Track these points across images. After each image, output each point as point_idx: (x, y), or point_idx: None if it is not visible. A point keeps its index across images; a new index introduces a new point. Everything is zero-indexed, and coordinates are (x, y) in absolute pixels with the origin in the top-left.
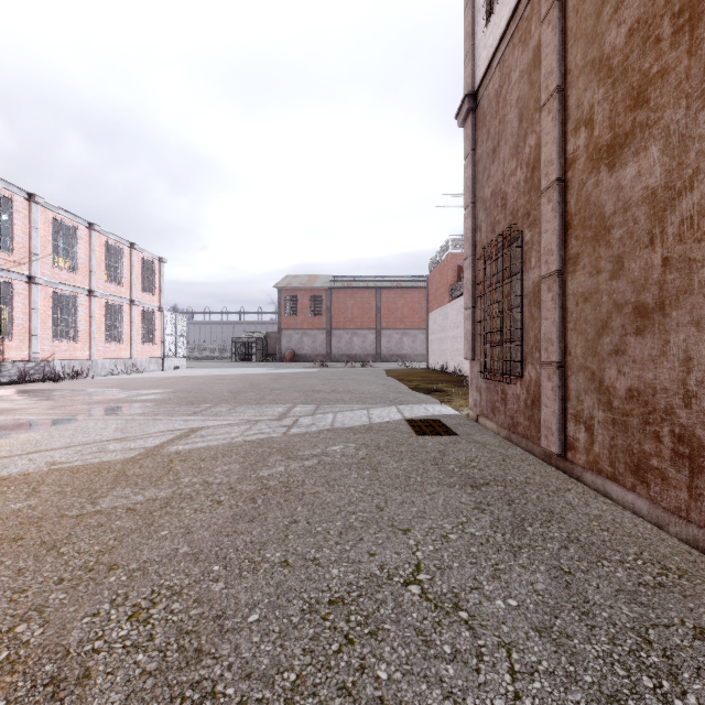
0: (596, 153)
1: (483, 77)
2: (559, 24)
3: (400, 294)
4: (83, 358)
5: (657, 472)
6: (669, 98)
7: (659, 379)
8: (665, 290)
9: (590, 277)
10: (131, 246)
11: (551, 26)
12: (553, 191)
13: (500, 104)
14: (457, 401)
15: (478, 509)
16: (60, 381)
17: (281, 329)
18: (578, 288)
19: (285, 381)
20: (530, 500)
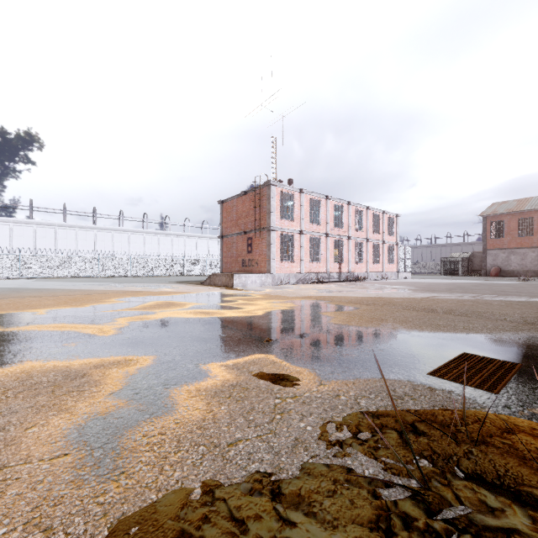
0: None
1: None
2: None
3: None
4: (364, 271)
5: None
6: None
7: None
8: None
9: None
10: (383, 212)
11: None
12: None
13: None
14: None
15: (535, 312)
16: (360, 281)
17: (486, 250)
18: None
19: (483, 287)
20: None
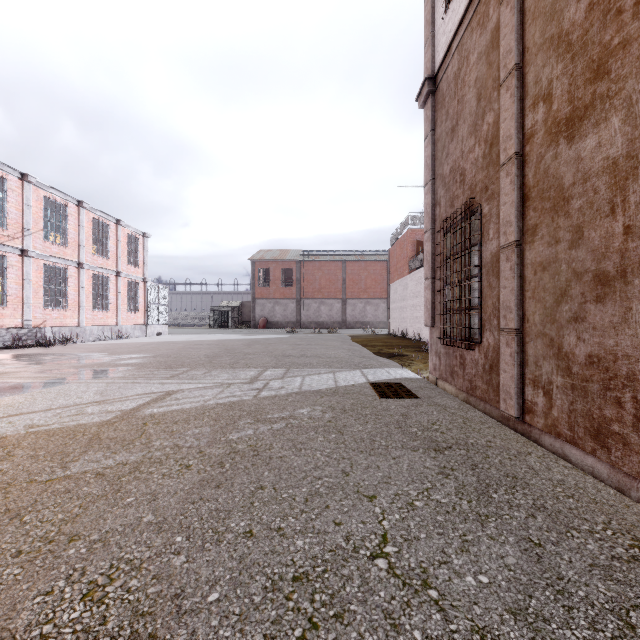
0: (555, 127)
1: (442, 61)
2: (517, 5)
3: (363, 267)
4: (72, 325)
5: (618, 437)
6: (631, 68)
7: (620, 346)
8: (627, 258)
9: (549, 246)
10: (117, 222)
11: (509, 7)
12: (511, 164)
13: (459, 85)
14: (417, 365)
15: (442, 474)
16: (50, 346)
17: (255, 299)
18: (537, 257)
19: (258, 346)
20: (493, 465)
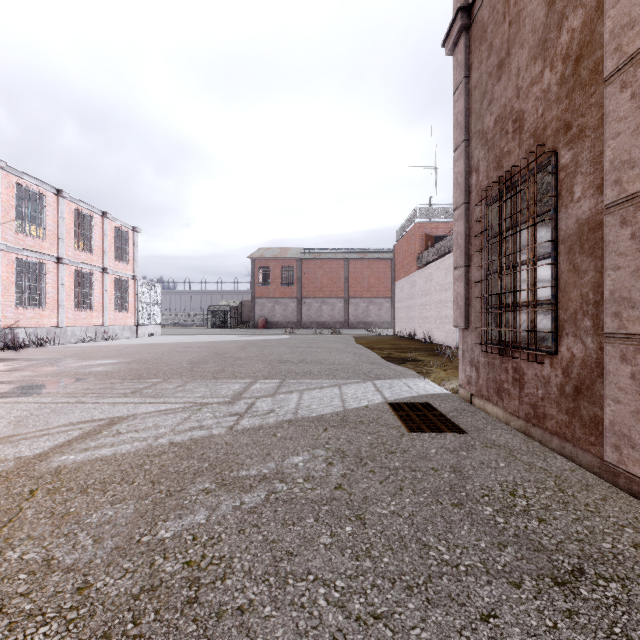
0: None
1: None
2: None
3: (366, 265)
4: (50, 325)
5: None
6: None
7: None
8: None
9: None
10: (103, 214)
11: None
12: (635, 67)
13: None
14: (437, 373)
15: None
16: (19, 349)
17: (254, 298)
18: None
19: (253, 349)
20: None
